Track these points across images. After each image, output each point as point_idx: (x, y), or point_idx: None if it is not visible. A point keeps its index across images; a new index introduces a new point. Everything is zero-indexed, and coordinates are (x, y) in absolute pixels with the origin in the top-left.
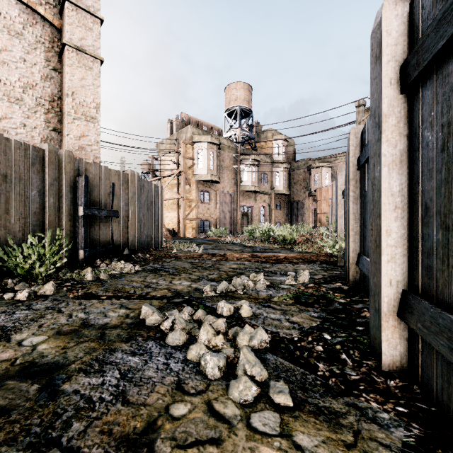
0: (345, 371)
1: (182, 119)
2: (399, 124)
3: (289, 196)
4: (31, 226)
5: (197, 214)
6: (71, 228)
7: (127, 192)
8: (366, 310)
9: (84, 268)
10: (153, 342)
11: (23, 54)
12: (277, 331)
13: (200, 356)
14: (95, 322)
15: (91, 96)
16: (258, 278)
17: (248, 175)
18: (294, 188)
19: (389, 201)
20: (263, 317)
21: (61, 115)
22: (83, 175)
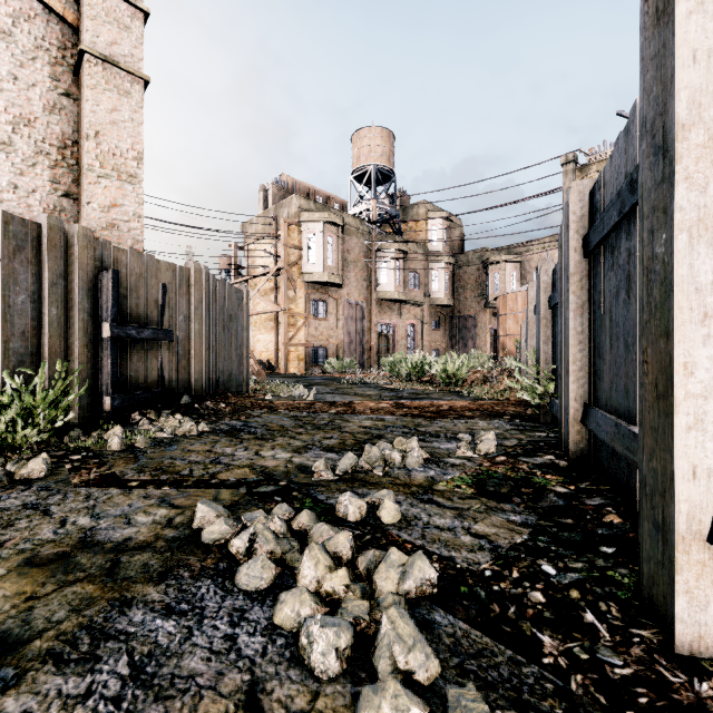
0: (598, 654)
1: (284, 185)
2: (712, 144)
3: (454, 308)
4: (16, 356)
5: (306, 336)
6: (90, 360)
7: (187, 300)
8: (611, 510)
9: (112, 427)
10: (211, 583)
11: (13, 68)
12: (451, 556)
13: (300, 619)
14: (107, 536)
15: (129, 139)
16: (409, 446)
17: (388, 275)
18: (462, 296)
19: (691, 303)
20: (422, 524)
21: (79, 170)
22: (110, 270)
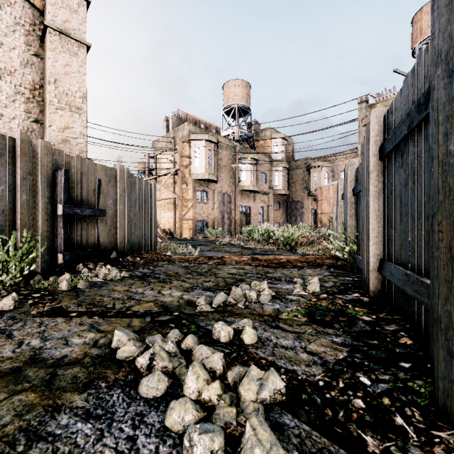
0: (409, 453)
1: (179, 117)
2: None
3: (288, 196)
4: None
5: (194, 214)
6: (49, 229)
7: (115, 190)
8: (404, 334)
9: (64, 274)
10: (120, 392)
11: (0, 37)
12: (294, 369)
13: (185, 424)
14: (50, 354)
15: (77, 84)
16: (261, 287)
17: (246, 175)
18: (293, 188)
19: None
20: (272, 344)
21: (44, 104)
22: (62, 169)
